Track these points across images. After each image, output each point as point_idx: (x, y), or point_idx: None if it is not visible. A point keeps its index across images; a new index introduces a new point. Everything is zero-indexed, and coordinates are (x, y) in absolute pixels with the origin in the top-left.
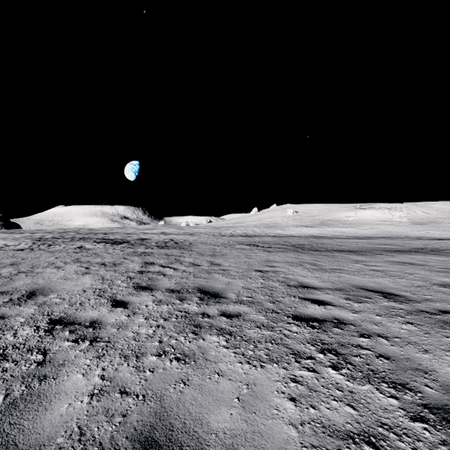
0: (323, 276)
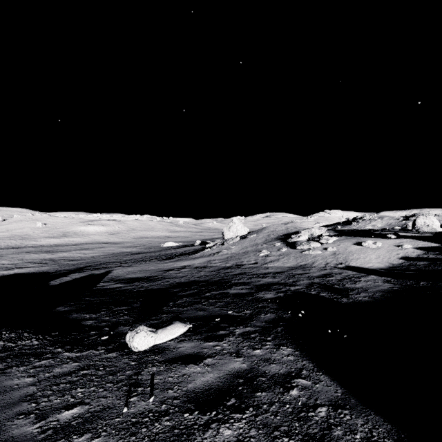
0: (52, 256)
